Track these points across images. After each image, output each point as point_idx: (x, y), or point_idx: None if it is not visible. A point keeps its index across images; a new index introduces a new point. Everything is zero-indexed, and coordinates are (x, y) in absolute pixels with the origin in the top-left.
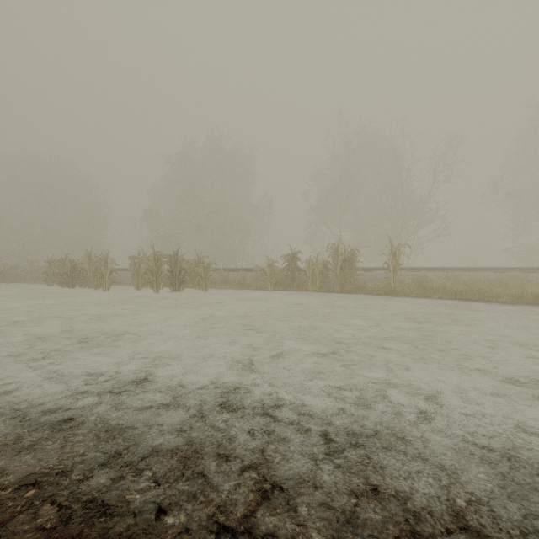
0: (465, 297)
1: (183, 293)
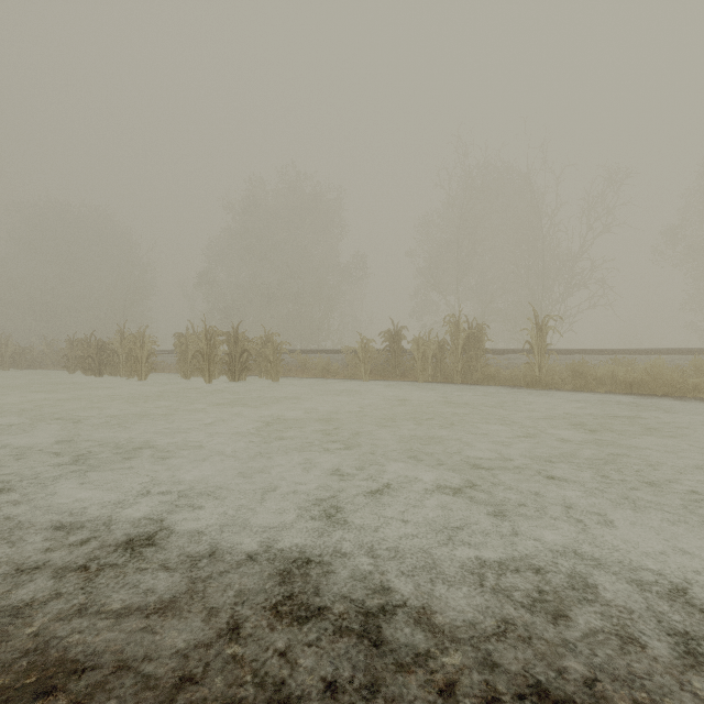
0: (645, 391)
1: (245, 384)
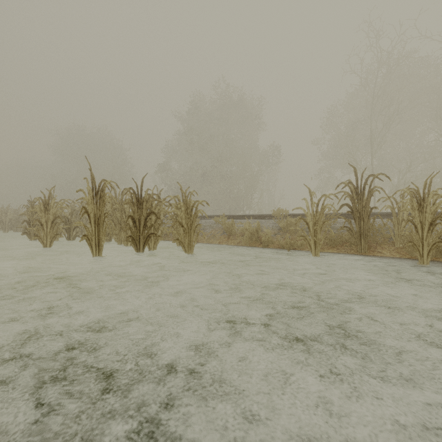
0: None
1: (155, 254)
